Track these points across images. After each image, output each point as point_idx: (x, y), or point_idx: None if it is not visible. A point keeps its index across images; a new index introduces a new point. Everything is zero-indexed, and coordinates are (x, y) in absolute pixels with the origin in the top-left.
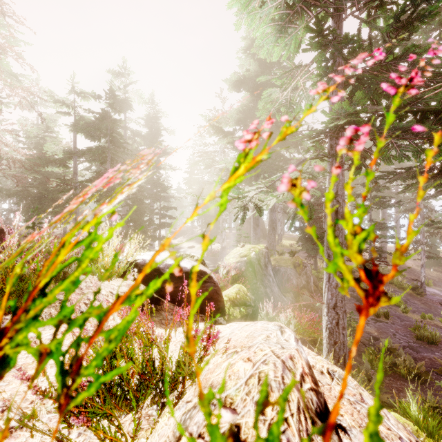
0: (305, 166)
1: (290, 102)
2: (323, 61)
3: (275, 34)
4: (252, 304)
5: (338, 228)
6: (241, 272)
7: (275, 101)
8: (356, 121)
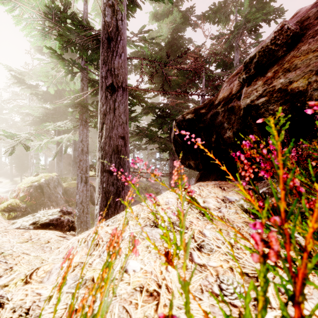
0: (62, 122)
1: (65, 79)
2: (65, 66)
3: (41, 36)
4: (22, 210)
5: (84, 159)
6: (29, 193)
7: (55, 76)
8: (81, 103)
